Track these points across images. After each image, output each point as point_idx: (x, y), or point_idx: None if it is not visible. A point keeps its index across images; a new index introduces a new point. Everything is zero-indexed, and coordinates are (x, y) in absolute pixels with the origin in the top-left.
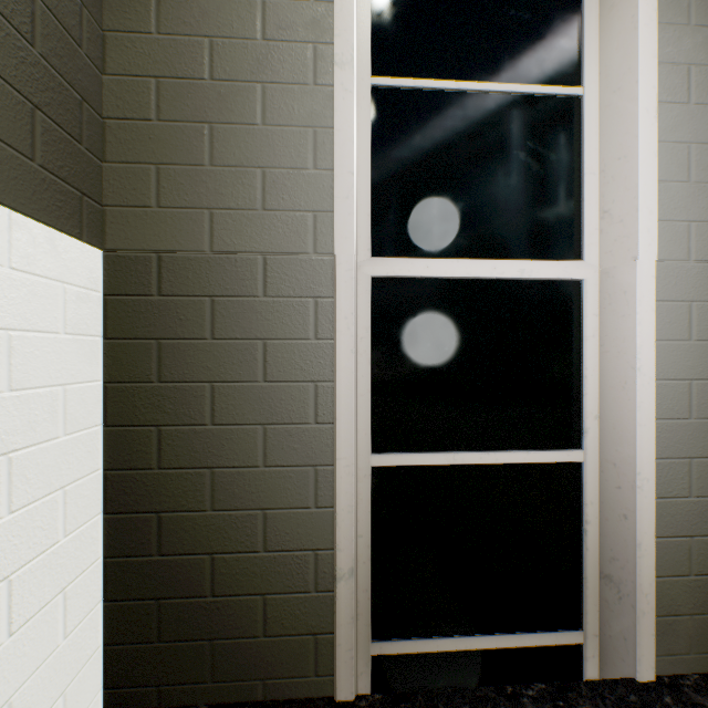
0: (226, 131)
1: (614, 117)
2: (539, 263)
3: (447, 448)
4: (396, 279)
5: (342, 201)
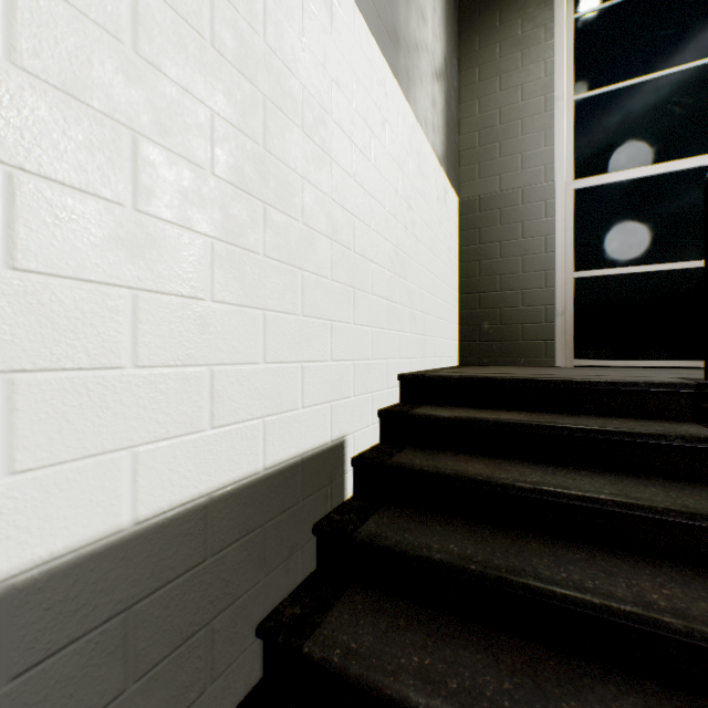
0: (505, 143)
1: None
2: (678, 162)
3: (618, 267)
4: (587, 188)
5: (557, 158)
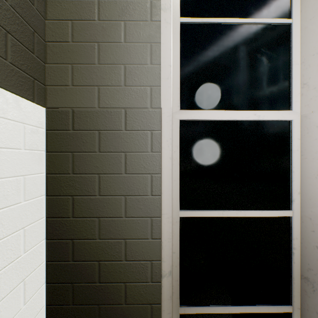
0: (106, 46)
1: (310, 33)
2: (268, 112)
3: (219, 208)
4: (192, 121)
5: (165, 80)
